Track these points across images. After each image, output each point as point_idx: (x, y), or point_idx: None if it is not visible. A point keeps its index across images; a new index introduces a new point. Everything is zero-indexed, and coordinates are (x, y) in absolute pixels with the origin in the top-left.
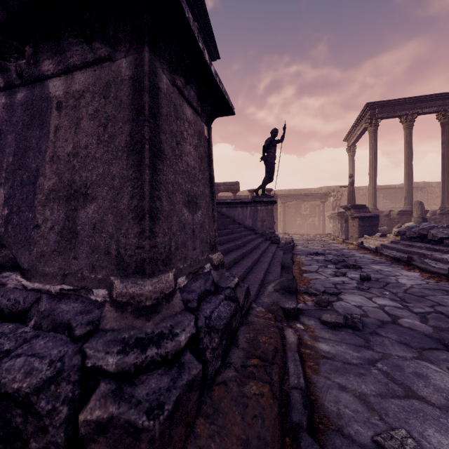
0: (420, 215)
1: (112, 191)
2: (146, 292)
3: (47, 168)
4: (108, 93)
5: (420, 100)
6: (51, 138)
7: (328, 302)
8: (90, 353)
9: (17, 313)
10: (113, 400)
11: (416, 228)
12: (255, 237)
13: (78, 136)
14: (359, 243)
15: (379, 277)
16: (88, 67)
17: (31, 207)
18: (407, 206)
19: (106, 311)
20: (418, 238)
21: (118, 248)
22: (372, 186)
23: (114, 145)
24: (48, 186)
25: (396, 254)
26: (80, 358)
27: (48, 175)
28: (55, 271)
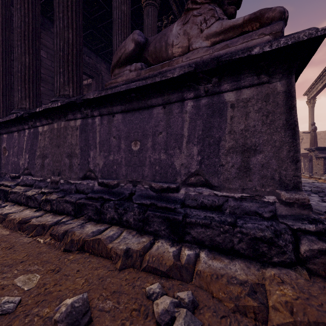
0: None
1: (274, 148)
2: (307, 198)
3: (226, 137)
4: (267, 99)
5: None
6: (228, 122)
7: None
8: (289, 224)
9: (214, 207)
10: (322, 242)
11: None
12: None
13: (247, 121)
14: None
15: None
16: (252, 87)
17: (217, 156)
18: None
19: (277, 206)
20: None
21: (279, 176)
22: None
23: (274, 125)
24: (227, 146)
25: None
26: (284, 225)
27: (227, 140)
28: (236, 187)
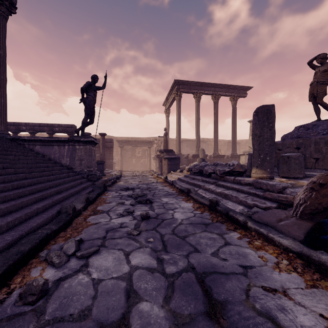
0: (203, 157)
1: None
2: None
3: None
4: None
5: (204, 85)
6: None
7: (44, 290)
8: None
9: None
10: None
11: (198, 166)
12: (61, 176)
13: None
14: (164, 177)
15: (161, 212)
16: None
17: None
18: (197, 152)
19: None
20: (199, 173)
21: None
22: (178, 137)
23: None
24: None
25: (184, 185)
26: None
27: None
28: None
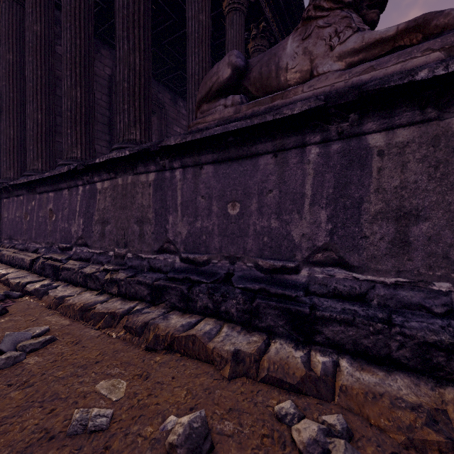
0: None
1: (448, 214)
2: None
3: (371, 197)
4: (436, 143)
5: None
6: (373, 176)
7: None
8: None
9: (354, 295)
10: None
11: None
12: None
13: (404, 174)
14: None
15: None
16: (412, 125)
17: (356, 224)
18: None
19: (453, 298)
20: None
21: None
22: None
23: (447, 181)
24: (373, 210)
25: None
26: None
27: (372, 201)
28: (387, 269)
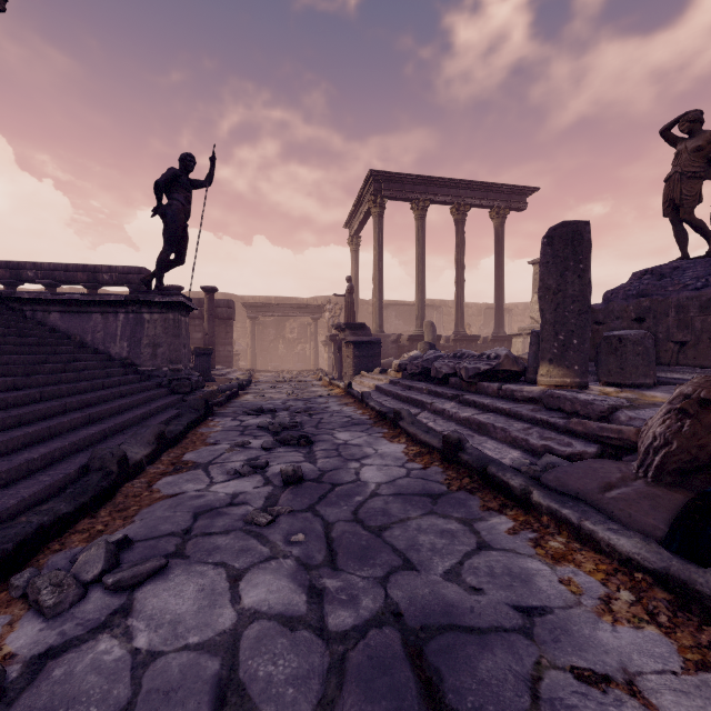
0: (432, 341)
1: None
2: None
3: None
4: None
5: (433, 183)
6: None
7: None
8: None
9: None
10: None
11: (420, 359)
12: (105, 382)
13: None
14: (346, 385)
15: (330, 467)
16: None
17: None
18: (419, 329)
19: None
20: (422, 375)
21: None
22: (378, 297)
23: None
24: None
25: (389, 403)
26: None
27: None
28: None
